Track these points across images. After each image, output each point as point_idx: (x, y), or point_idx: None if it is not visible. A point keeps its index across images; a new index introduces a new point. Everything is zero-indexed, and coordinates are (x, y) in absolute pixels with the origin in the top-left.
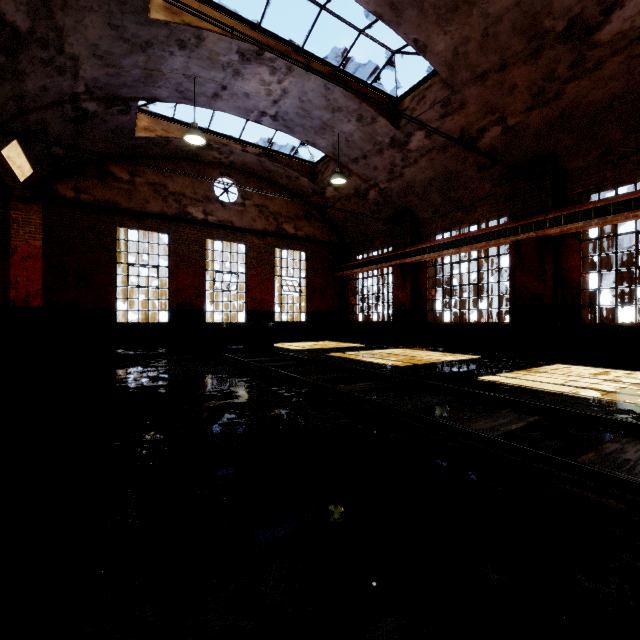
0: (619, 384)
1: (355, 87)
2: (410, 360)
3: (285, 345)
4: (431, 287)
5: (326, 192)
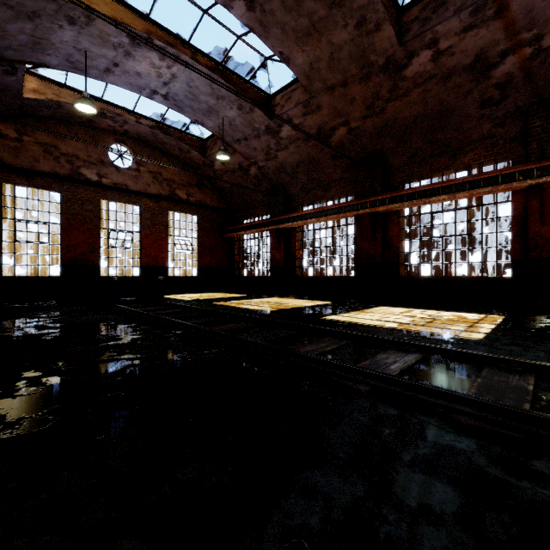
0: (413, 318)
1: (235, 81)
2: (278, 306)
3: (177, 296)
4: (299, 248)
5: (215, 165)
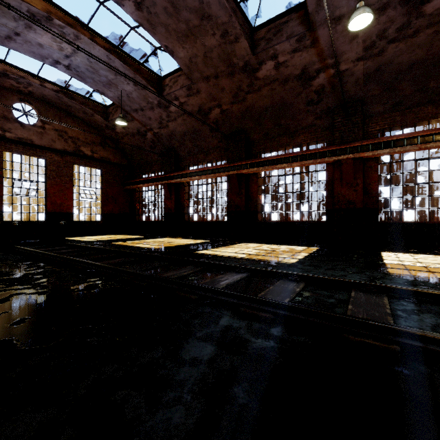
0: (260, 251)
1: (131, 62)
2: (166, 244)
3: (81, 238)
4: (187, 199)
5: (116, 128)
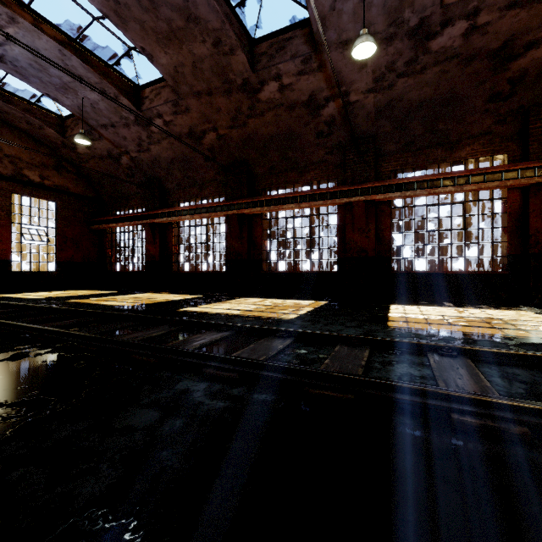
0: (259, 306)
1: (95, 63)
2: (143, 301)
3: (23, 295)
4: (176, 244)
5: (78, 148)
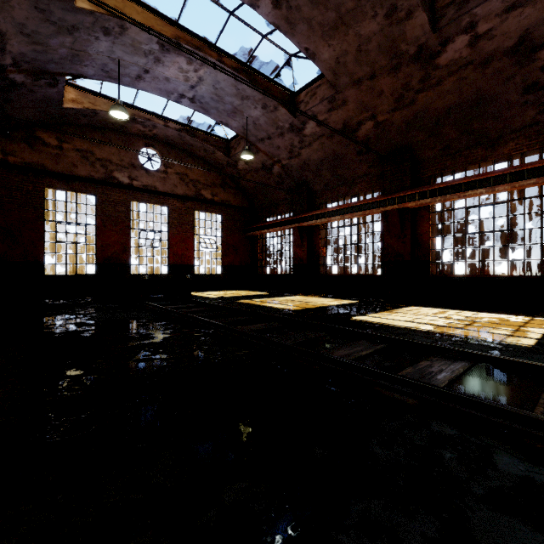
0: (449, 320)
1: (260, 81)
2: (303, 305)
3: (203, 294)
4: (323, 246)
5: (238, 165)
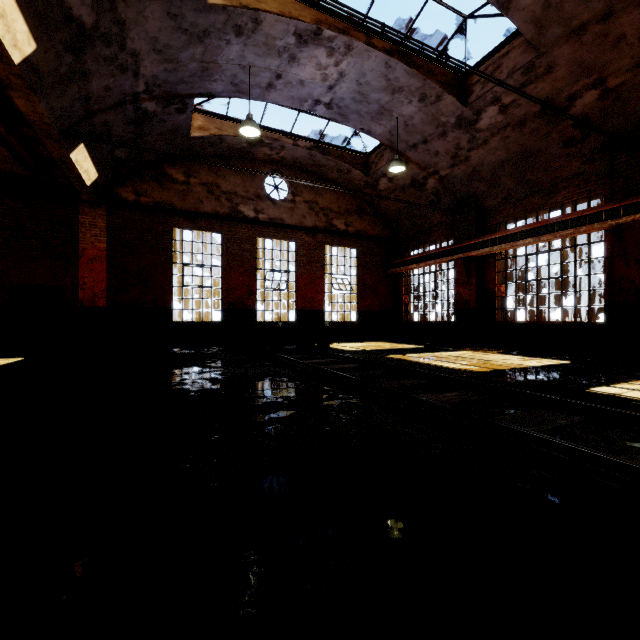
0: None
1: (419, 62)
2: (486, 365)
3: (337, 346)
4: (500, 283)
5: (379, 184)
